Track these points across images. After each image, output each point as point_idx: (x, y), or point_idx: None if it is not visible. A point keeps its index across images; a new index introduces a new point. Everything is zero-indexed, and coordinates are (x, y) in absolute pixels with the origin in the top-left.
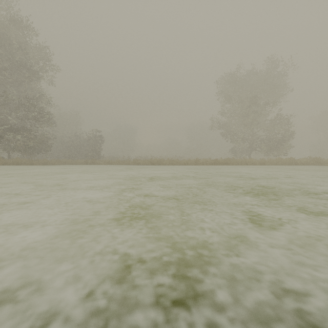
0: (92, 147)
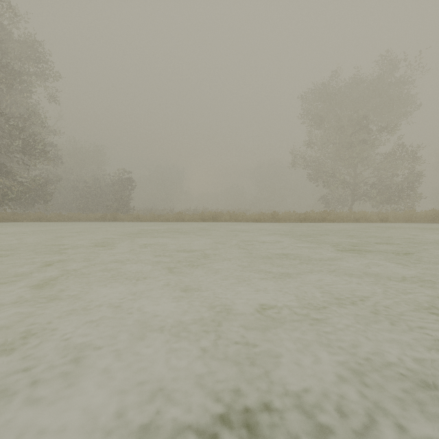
0: (117, 195)
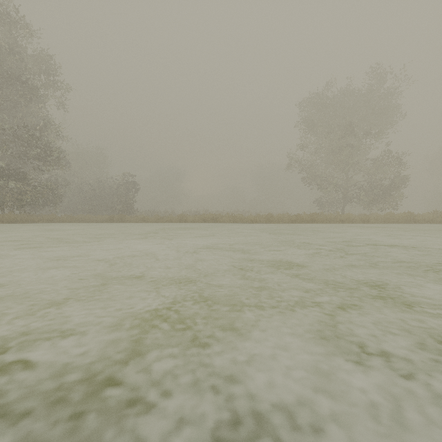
0: (121, 197)
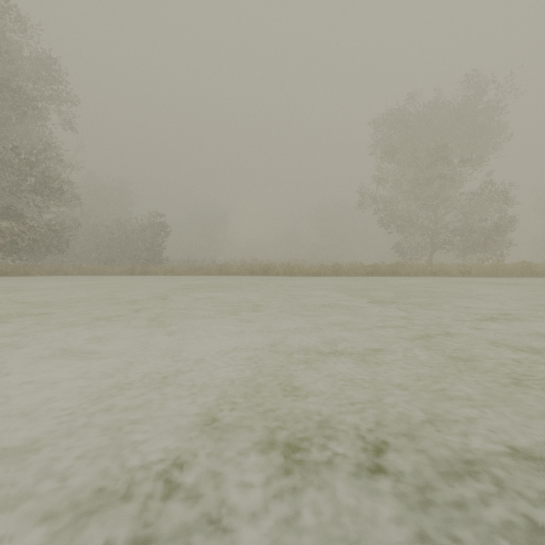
0: (147, 243)
